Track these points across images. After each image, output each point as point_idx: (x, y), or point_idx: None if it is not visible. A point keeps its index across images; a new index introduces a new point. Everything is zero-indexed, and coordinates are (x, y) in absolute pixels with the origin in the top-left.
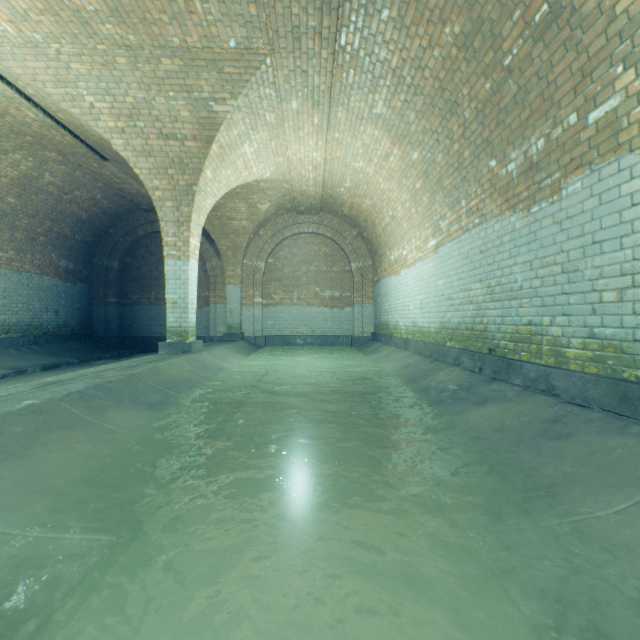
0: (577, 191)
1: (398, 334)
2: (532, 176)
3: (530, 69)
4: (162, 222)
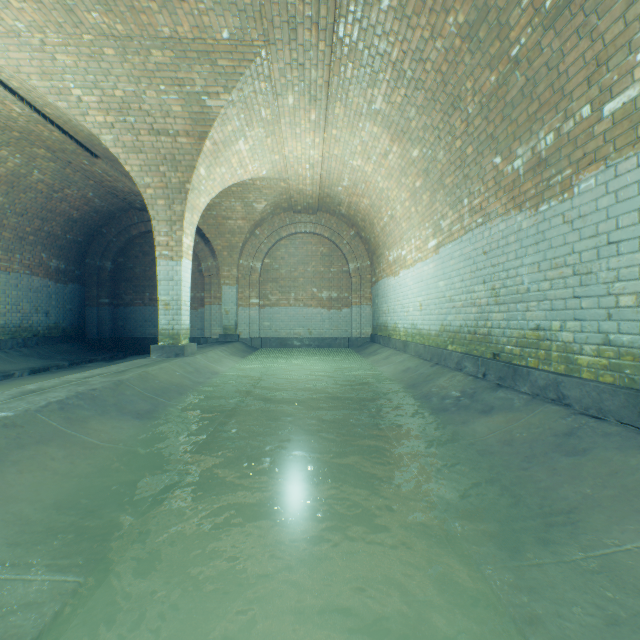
0: (591, 188)
1: (397, 336)
2: (540, 173)
3: (539, 59)
4: (154, 221)
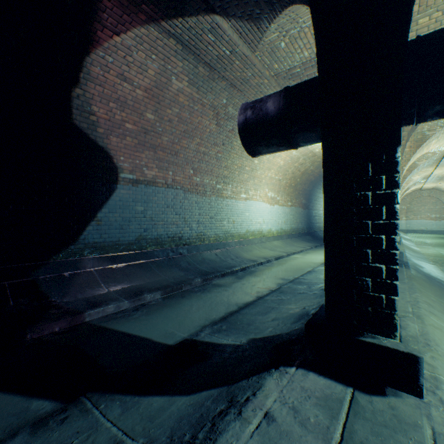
0: None
1: None
2: None
3: None
4: None
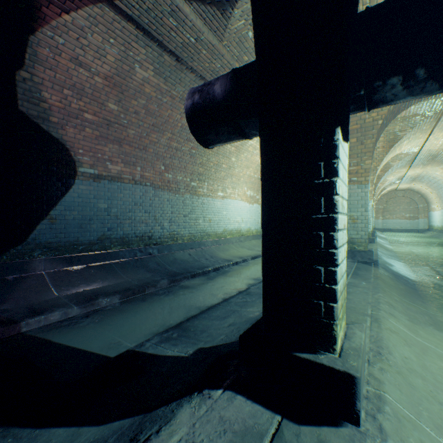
0: None
1: (434, 228)
2: None
3: None
4: None
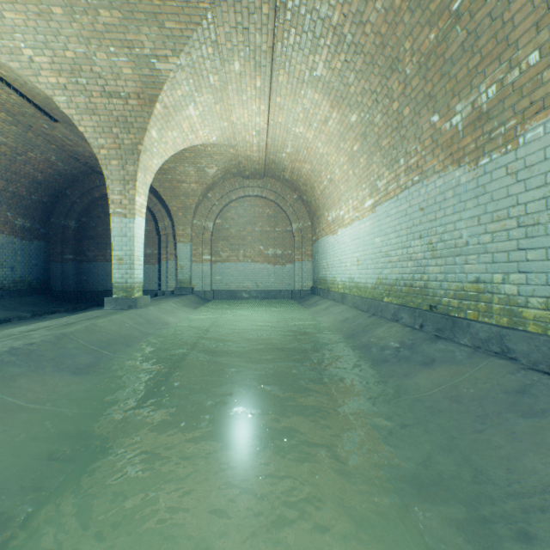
0: (538, 137)
1: (335, 289)
2: (481, 126)
3: (482, 10)
4: (108, 180)
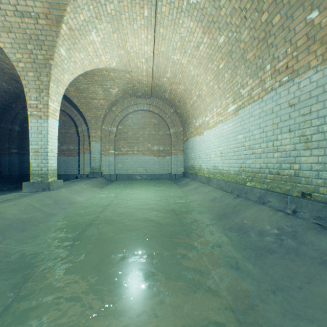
0: None
1: (201, 173)
2: None
3: None
4: (25, 88)
